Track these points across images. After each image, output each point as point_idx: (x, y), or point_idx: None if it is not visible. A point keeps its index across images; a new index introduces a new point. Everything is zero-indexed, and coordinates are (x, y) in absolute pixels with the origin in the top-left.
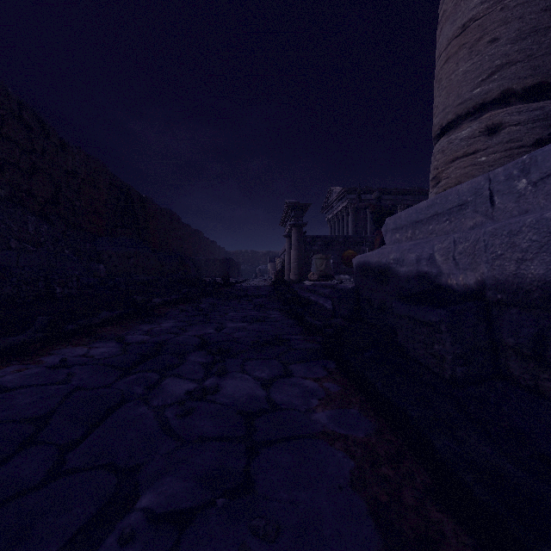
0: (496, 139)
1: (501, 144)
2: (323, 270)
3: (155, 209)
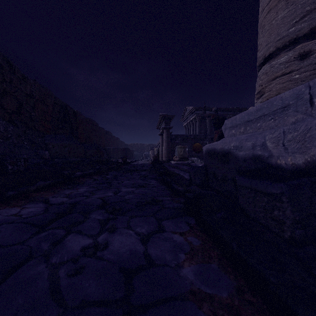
0: (307, 61)
1: (311, 65)
2: (182, 155)
3: (82, 118)
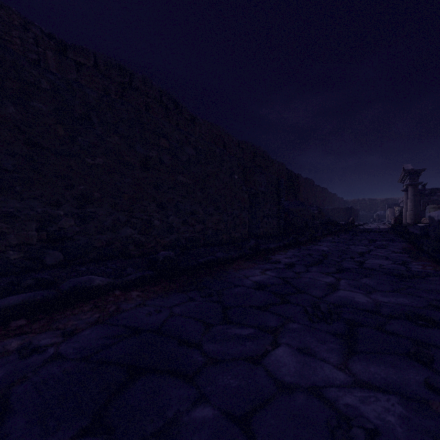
0: None
1: None
2: None
3: (302, 180)
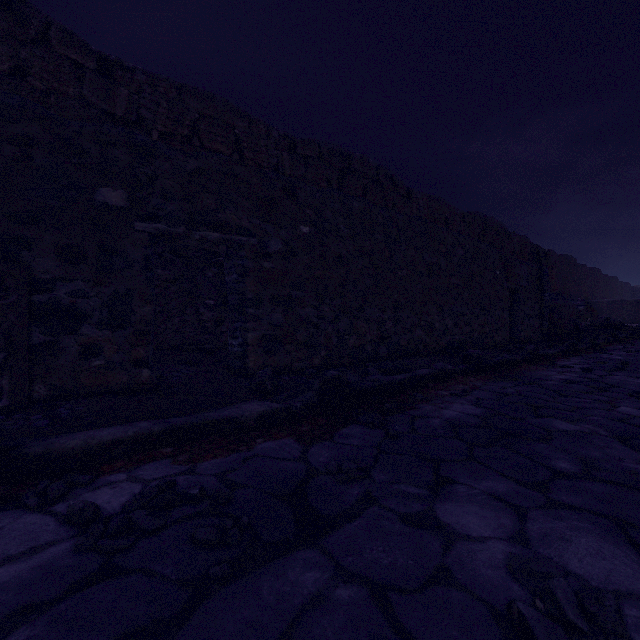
0: None
1: None
2: None
3: (554, 259)
